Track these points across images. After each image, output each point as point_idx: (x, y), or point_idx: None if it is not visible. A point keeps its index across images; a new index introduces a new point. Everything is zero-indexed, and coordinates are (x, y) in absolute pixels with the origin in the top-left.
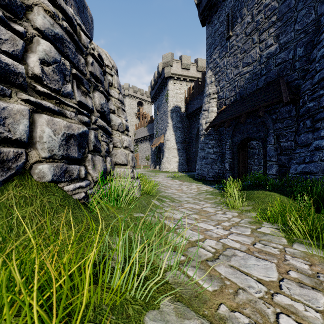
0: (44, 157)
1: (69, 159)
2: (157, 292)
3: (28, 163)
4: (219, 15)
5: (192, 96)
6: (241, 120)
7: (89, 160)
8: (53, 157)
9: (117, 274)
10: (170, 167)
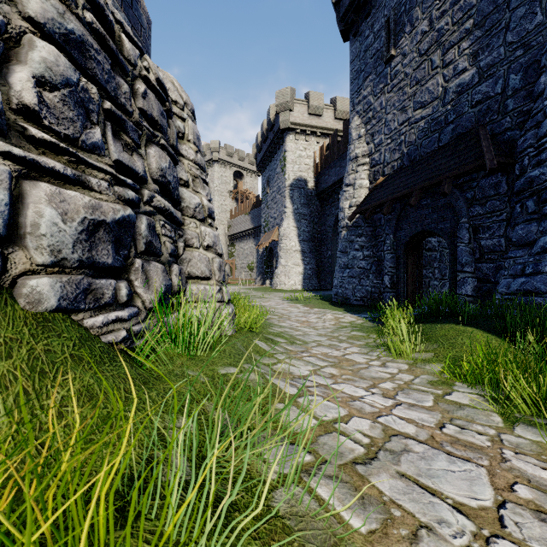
0: (42, 264)
1: (94, 267)
2: (254, 537)
3: (7, 275)
4: (374, 21)
5: (326, 162)
6: (411, 201)
7: (138, 269)
8: (62, 263)
9: (172, 502)
10: (290, 283)
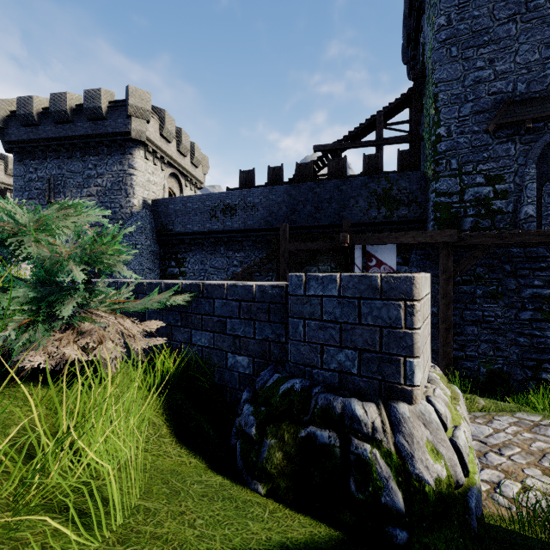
0: None
1: None
2: None
3: None
4: (38, 168)
5: None
6: None
7: None
8: None
9: None
10: None
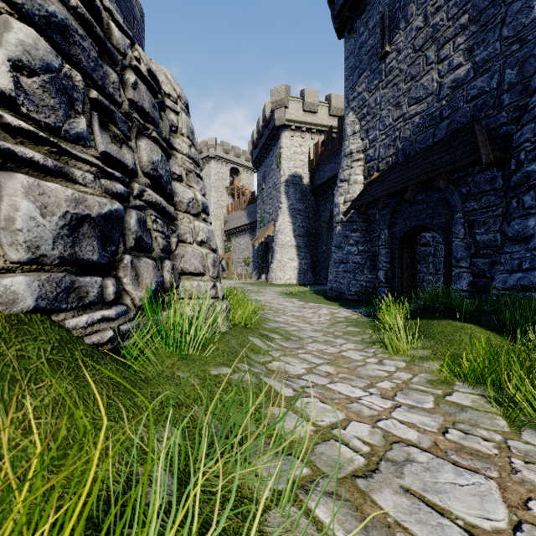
0: (18, 261)
1: (78, 264)
2: None
3: None
4: (368, 18)
5: (321, 158)
6: (406, 197)
7: (127, 266)
8: (41, 260)
9: (150, 535)
10: (285, 277)
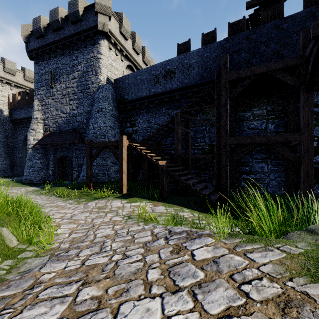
0: None
1: None
2: None
3: None
4: (45, 66)
5: (18, 104)
6: (58, 147)
7: None
8: None
9: None
10: None
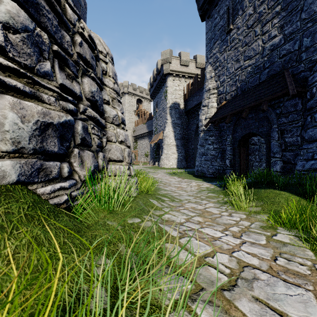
0: (6, 151)
1: (45, 154)
2: None
3: None
4: (220, 9)
5: (191, 93)
6: (243, 115)
7: (76, 155)
8: (21, 151)
9: None
10: (169, 164)
